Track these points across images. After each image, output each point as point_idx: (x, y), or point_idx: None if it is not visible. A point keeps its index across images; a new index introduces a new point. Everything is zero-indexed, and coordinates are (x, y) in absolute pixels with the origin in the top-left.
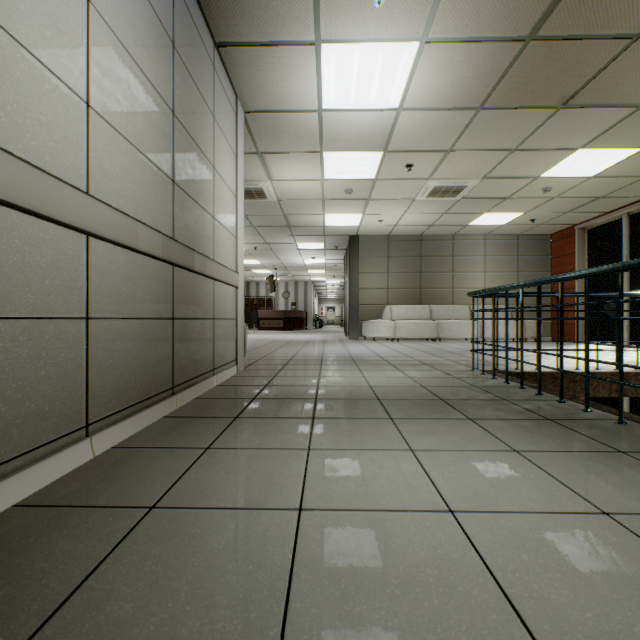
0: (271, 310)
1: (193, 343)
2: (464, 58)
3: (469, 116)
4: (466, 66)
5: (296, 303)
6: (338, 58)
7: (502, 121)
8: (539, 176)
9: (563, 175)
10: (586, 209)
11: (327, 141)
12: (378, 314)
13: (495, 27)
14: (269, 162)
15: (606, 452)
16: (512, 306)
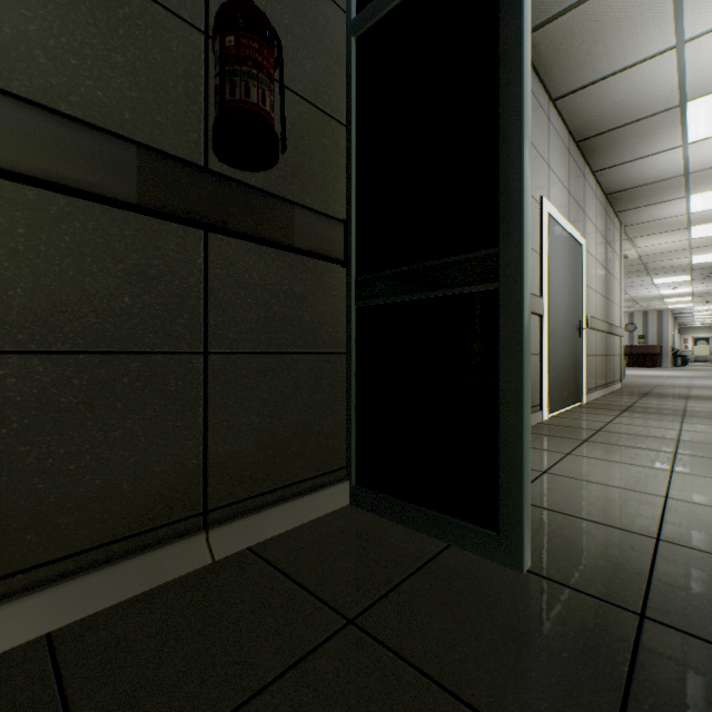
0: None
1: (608, 367)
2: None
3: None
4: None
5: (644, 336)
6: (703, 196)
7: None
8: None
9: None
10: None
11: (694, 223)
12: None
13: None
14: (636, 241)
15: None
16: None
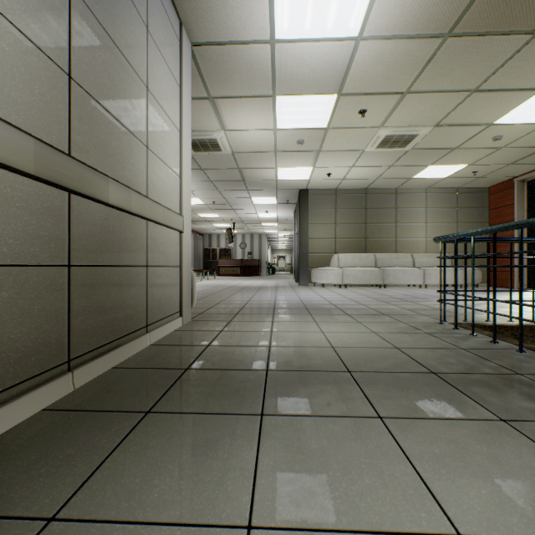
0: (230, 259)
1: (111, 297)
2: None
3: (434, 46)
4: None
5: (252, 253)
6: None
7: (469, 53)
8: (492, 123)
9: (517, 121)
10: (530, 160)
11: (280, 82)
12: (326, 262)
13: None
14: (221, 109)
15: None
16: (452, 254)
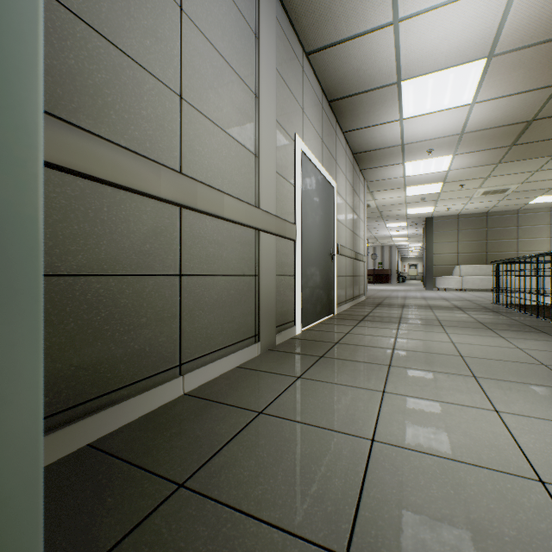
0: None
1: (356, 284)
2: (478, 154)
3: (493, 166)
4: (481, 156)
5: (382, 263)
6: (413, 164)
7: (517, 164)
8: None
9: None
10: None
11: (408, 184)
12: (449, 272)
13: (490, 147)
14: (374, 194)
15: (497, 315)
16: None
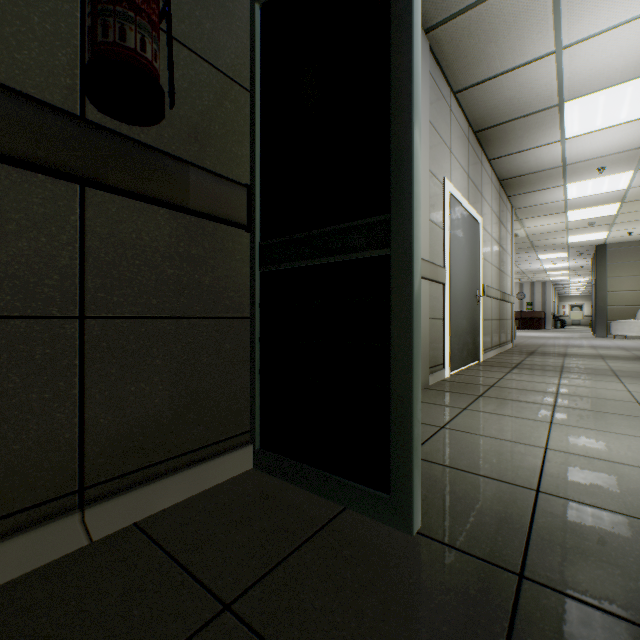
0: None
1: (502, 329)
2: None
3: None
4: None
5: (531, 303)
6: (577, 185)
7: None
8: None
9: None
10: None
11: (570, 208)
12: (630, 314)
13: None
14: (524, 222)
15: None
16: None
